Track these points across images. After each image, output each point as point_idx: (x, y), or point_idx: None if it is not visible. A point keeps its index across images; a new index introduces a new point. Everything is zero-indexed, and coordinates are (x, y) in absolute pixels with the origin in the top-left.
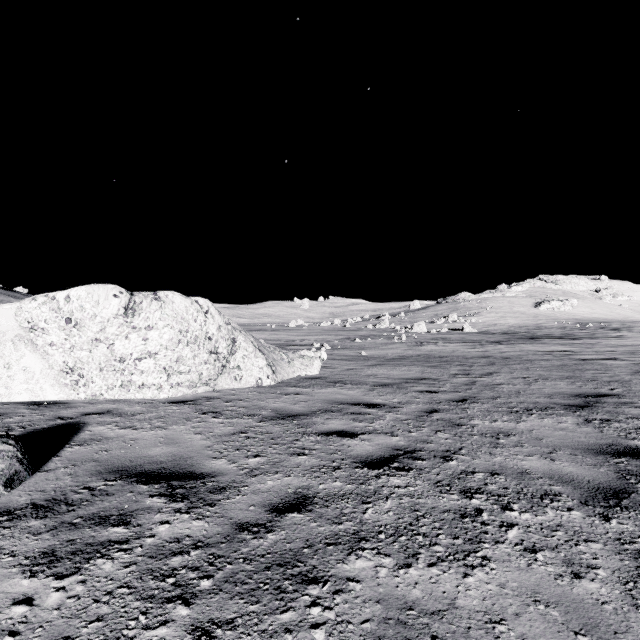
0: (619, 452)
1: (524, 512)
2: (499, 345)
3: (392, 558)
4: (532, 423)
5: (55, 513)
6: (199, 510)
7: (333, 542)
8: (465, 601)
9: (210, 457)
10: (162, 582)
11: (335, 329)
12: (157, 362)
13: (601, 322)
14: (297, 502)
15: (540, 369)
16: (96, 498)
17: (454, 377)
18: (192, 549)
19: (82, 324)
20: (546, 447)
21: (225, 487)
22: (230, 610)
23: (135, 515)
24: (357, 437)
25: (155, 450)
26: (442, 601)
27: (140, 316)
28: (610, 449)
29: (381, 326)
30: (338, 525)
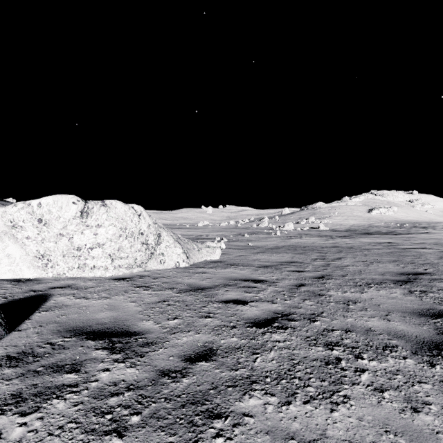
0: (435, 314)
1: (372, 360)
2: (344, 238)
3: (276, 397)
4: (372, 293)
5: (24, 363)
6: (132, 360)
7: (232, 384)
8: (333, 432)
9: (141, 319)
10: (102, 418)
11: (230, 227)
12: (104, 250)
13: (414, 223)
14: (205, 353)
15: (374, 255)
16: (55, 351)
17: (314, 261)
18: (126, 391)
19: (50, 223)
20: (383, 311)
21: (151, 342)
22: (153, 441)
23: (84, 364)
24: (247, 304)
25: (101, 314)
26: (316, 432)
27: (92, 217)
28: (429, 312)
29: (262, 225)
30: (235, 371)
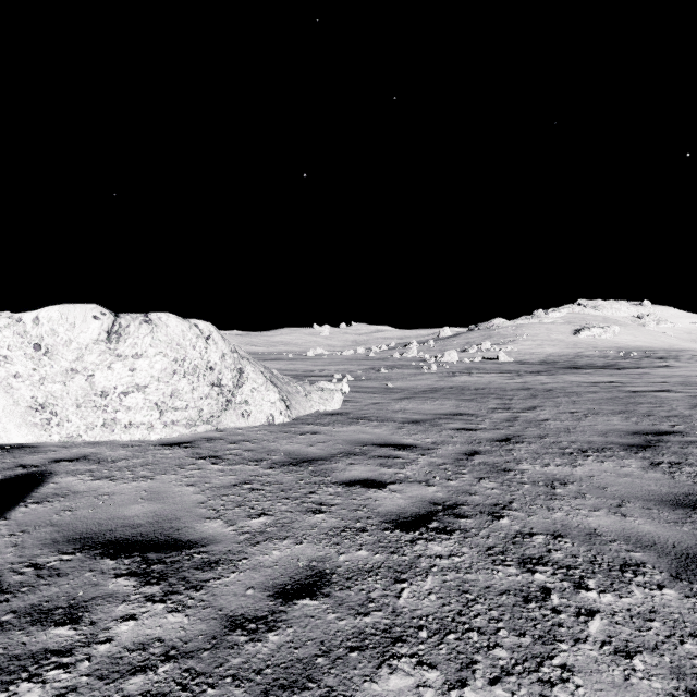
0: None
1: (604, 592)
2: (539, 376)
3: (439, 671)
4: (590, 468)
5: None
6: (179, 597)
7: (357, 645)
8: None
9: (202, 517)
10: None
11: (358, 358)
12: (147, 397)
13: (645, 350)
14: (310, 582)
15: (588, 402)
16: (42, 581)
17: (493, 412)
18: (161, 662)
19: (54, 351)
20: (612, 498)
21: (217, 561)
22: None
23: (90, 607)
24: (386, 487)
25: (133, 508)
26: None
27: (126, 342)
28: (688, 500)
29: (408, 355)
30: (364, 617)
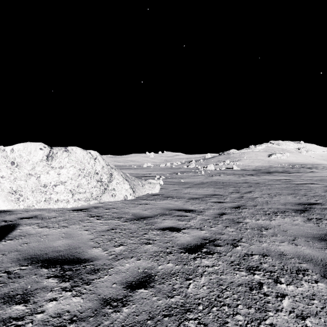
0: None
1: (289, 284)
2: (252, 176)
3: None
4: (279, 221)
5: None
6: (78, 288)
7: (168, 314)
8: None
9: (91, 247)
10: None
11: (167, 168)
12: (66, 187)
13: (302, 164)
14: (144, 280)
15: (276, 189)
16: (10, 280)
17: (231, 194)
18: (68, 323)
19: (21, 165)
20: (290, 236)
21: (98, 269)
22: None
23: (34, 294)
24: (181, 231)
25: (58, 242)
26: None
27: (56, 160)
28: (326, 237)
29: (191, 166)
30: (171, 298)
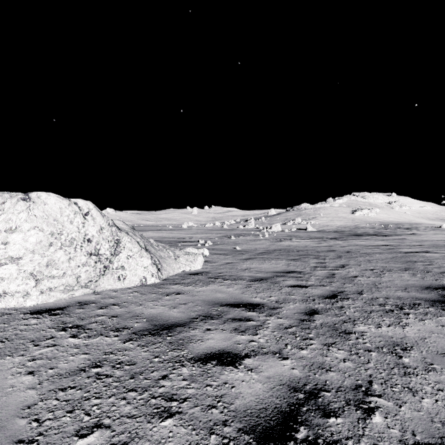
0: None
1: None
2: (337, 241)
3: None
4: (417, 327)
5: None
6: None
7: None
8: None
9: (13, 441)
10: None
11: (216, 229)
12: (21, 267)
13: (396, 224)
14: None
15: (379, 261)
16: None
17: (315, 270)
18: None
19: None
20: None
21: None
22: None
23: None
24: (241, 364)
25: None
26: None
27: None
28: None
29: (249, 227)
30: None
